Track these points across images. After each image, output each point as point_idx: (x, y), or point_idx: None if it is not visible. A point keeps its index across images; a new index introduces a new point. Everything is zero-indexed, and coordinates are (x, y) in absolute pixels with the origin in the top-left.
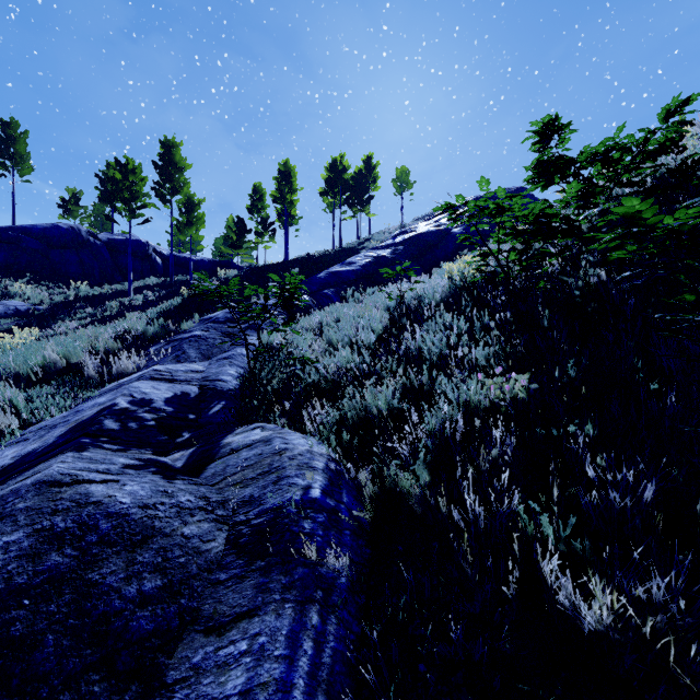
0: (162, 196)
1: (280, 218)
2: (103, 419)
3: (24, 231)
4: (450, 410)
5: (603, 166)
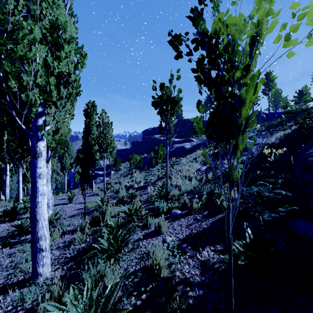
0: (265, 93)
1: None
2: None
3: None
4: None
5: None
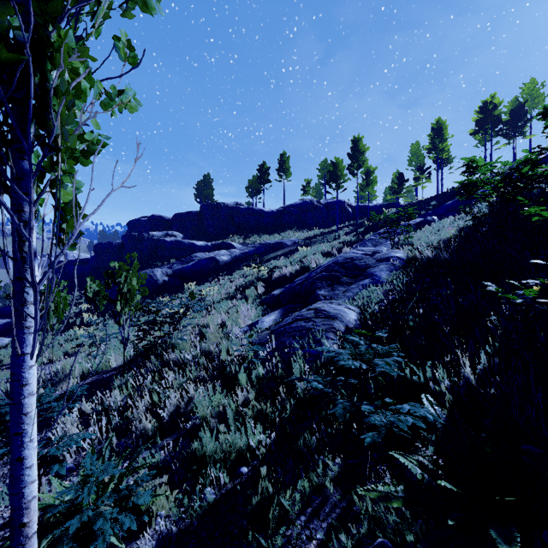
0: (352, 172)
1: (435, 162)
2: None
3: (292, 206)
4: None
5: None
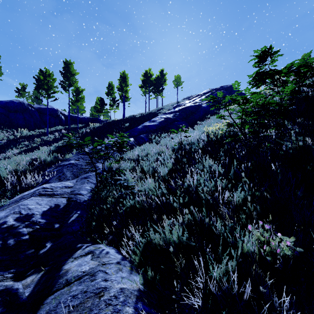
0: (64, 87)
1: (121, 98)
2: None
3: None
4: (222, 242)
5: (295, 75)
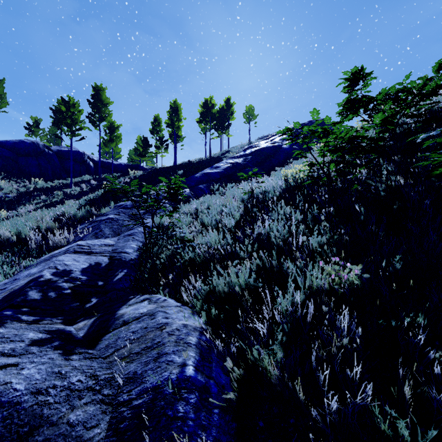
0: (93, 122)
1: (171, 137)
2: (28, 290)
3: (0, 144)
4: (294, 286)
5: (393, 103)
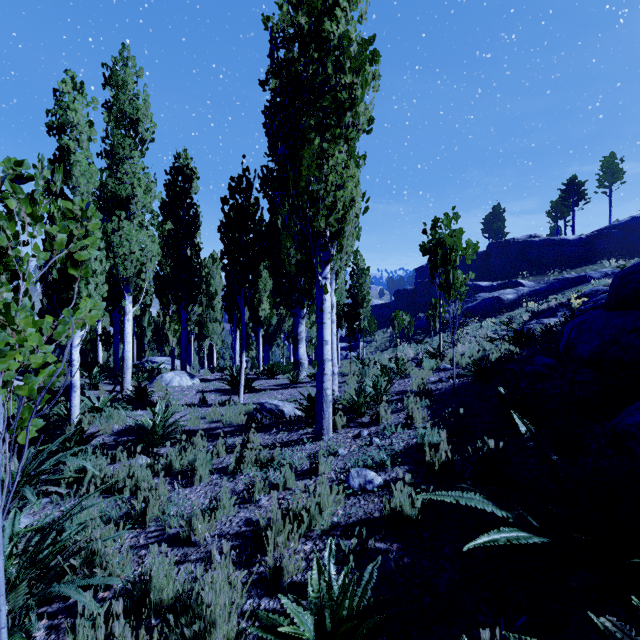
0: None
1: None
2: None
3: (612, 227)
4: None
5: None
